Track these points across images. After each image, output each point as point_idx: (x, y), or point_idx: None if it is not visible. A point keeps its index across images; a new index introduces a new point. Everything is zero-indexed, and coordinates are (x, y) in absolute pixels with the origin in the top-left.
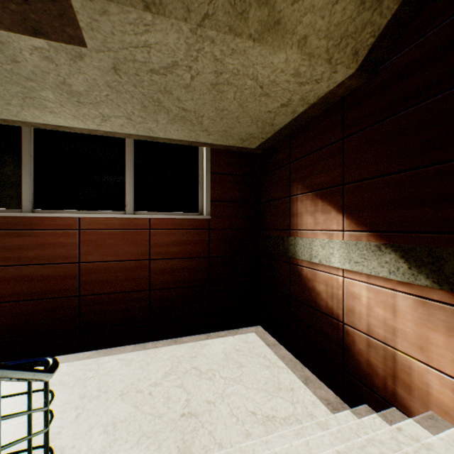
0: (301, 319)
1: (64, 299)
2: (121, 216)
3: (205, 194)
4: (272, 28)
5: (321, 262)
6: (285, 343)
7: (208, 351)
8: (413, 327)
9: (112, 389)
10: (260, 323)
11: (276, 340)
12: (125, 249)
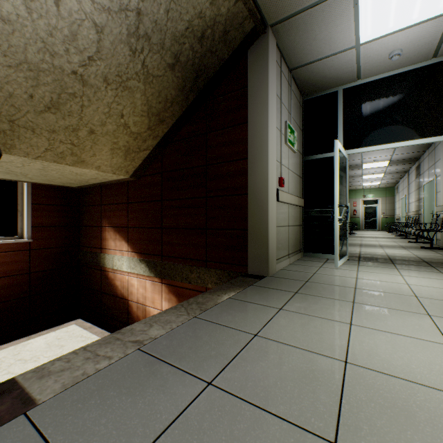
0: (108, 305)
1: None
2: None
3: (26, 221)
4: (81, 162)
5: (118, 269)
6: (99, 324)
7: (31, 347)
8: (151, 294)
9: None
10: (81, 317)
11: (92, 324)
12: None
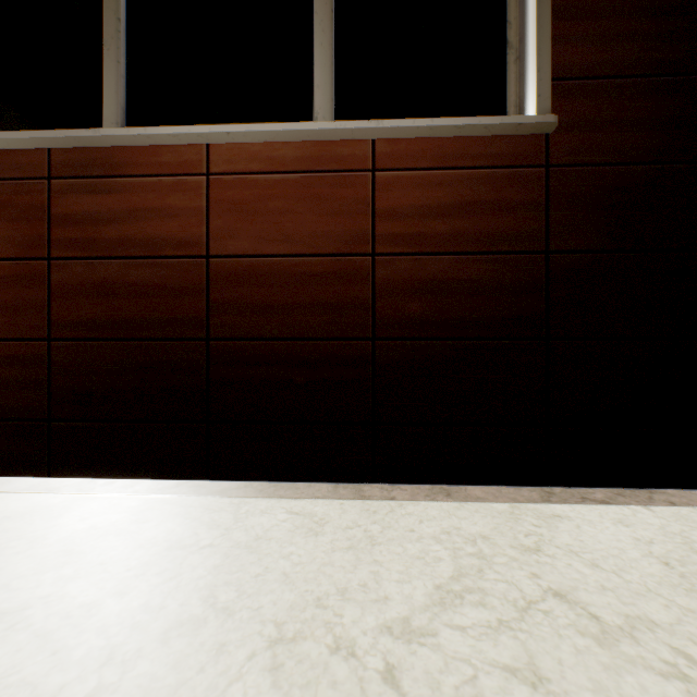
0: None
1: (176, 343)
2: (300, 128)
3: (533, 62)
4: None
5: None
6: None
7: (577, 539)
8: None
9: (248, 604)
10: None
11: None
12: (310, 225)
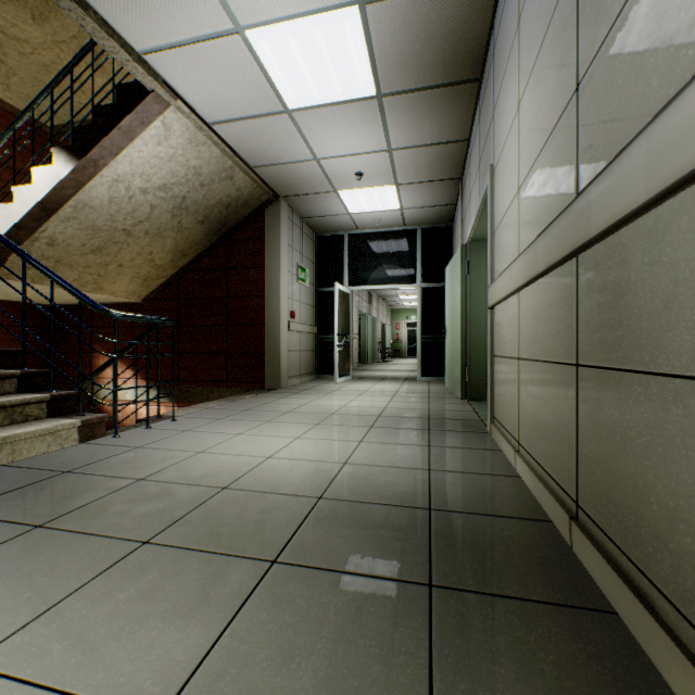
0: None
1: None
2: None
3: None
4: (99, 289)
5: (120, 399)
6: None
7: None
8: None
9: None
10: None
11: None
12: None
